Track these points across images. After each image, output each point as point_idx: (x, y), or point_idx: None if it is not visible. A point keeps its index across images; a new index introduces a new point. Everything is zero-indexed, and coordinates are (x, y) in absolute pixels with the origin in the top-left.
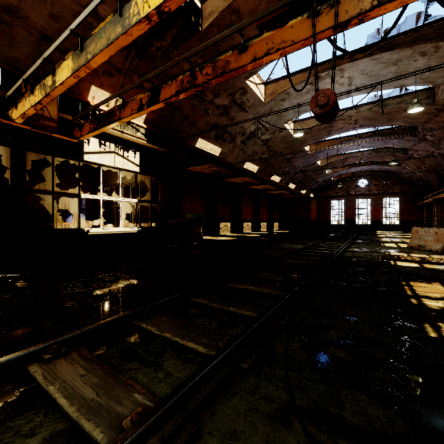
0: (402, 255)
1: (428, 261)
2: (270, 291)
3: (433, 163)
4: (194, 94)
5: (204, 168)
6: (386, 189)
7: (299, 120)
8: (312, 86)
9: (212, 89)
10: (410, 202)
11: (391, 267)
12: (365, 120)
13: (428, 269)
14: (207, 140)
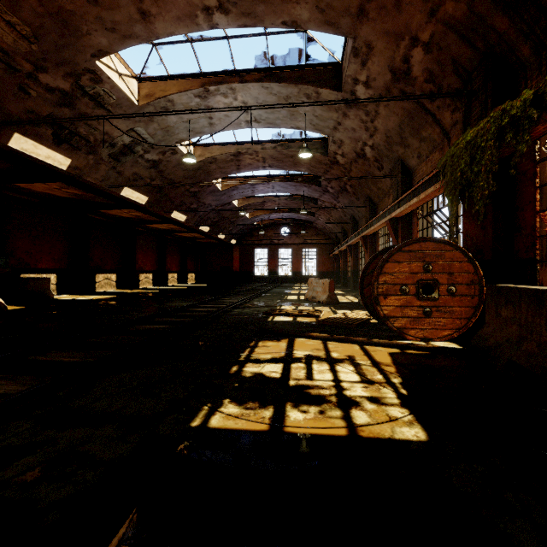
0: (286, 309)
1: (302, 313)
2: (12, 389)
3: (338, 216)
4: None
5: (53, 188)
6: (306, 239)
7: (201, 144)
8: (202, 100)
9: (28, 55)
10: (325, 254)
11: (263, 324)
12: (273, 160)
13: (296, 323)
14: (37, 140)
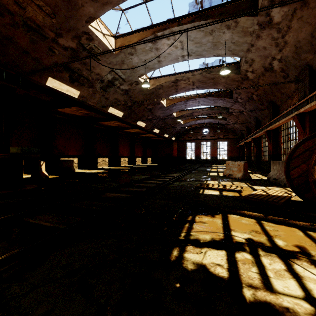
0: (212, 184)
1: (226, 188)
2: None
3: (244, 119)
4: (28, 26)
5: (74, 110)
6: (219, 135)
7: (153, 77)
8: (153, 44)
9: (51, 26)
10: (233, 145)
11: (196, 196)
12: (199, 82)
13: (223, 197)
14: (61, 81)
